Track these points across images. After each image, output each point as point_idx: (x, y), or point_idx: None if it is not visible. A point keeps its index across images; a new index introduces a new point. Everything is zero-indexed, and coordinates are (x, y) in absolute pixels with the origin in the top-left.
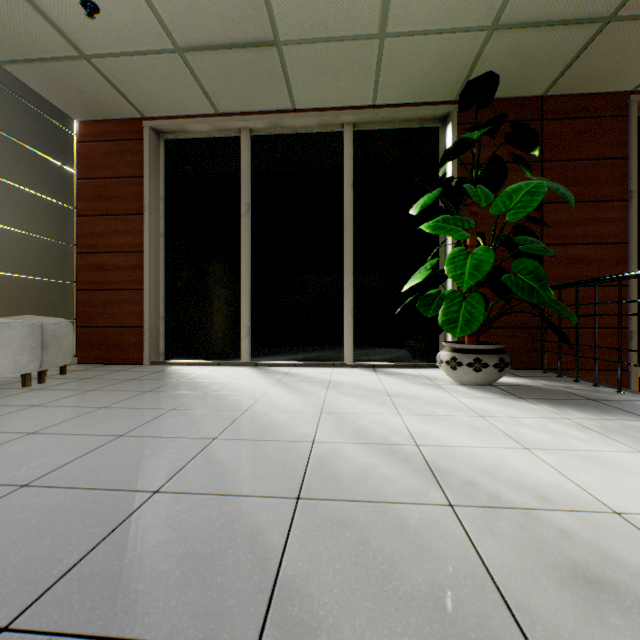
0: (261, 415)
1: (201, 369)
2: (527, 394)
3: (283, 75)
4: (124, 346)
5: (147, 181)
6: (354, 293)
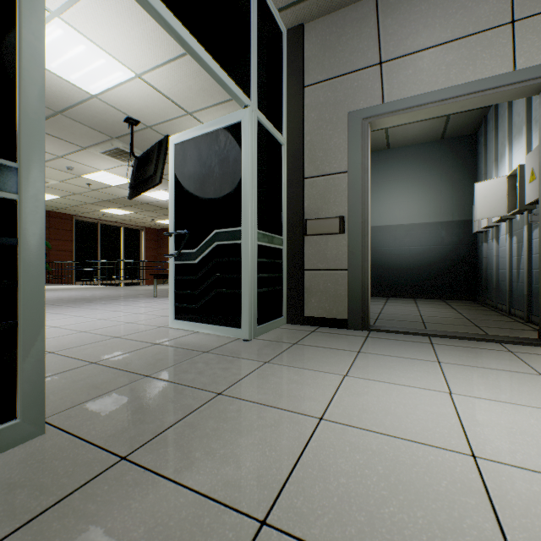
0: None
1: None
2: None
3: None
4: None
5: None
6: None
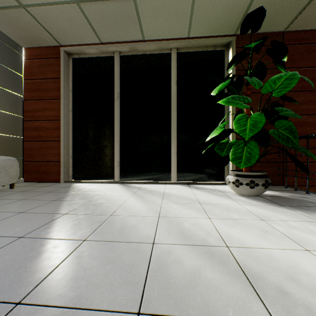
0: (120, 219)
1: (91, 185)
2: (283, 202)
3: (137, 18)
4: (49, 172)
5: (62, 80)
6: (177, 143)
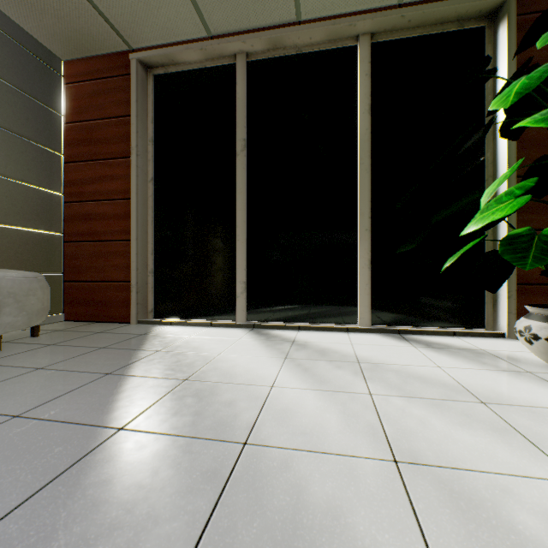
0: (276, 465)
1: (190, 332)
2: None
3: None
4: (110, 302)
5: (134, 120)
6: (371, 241)
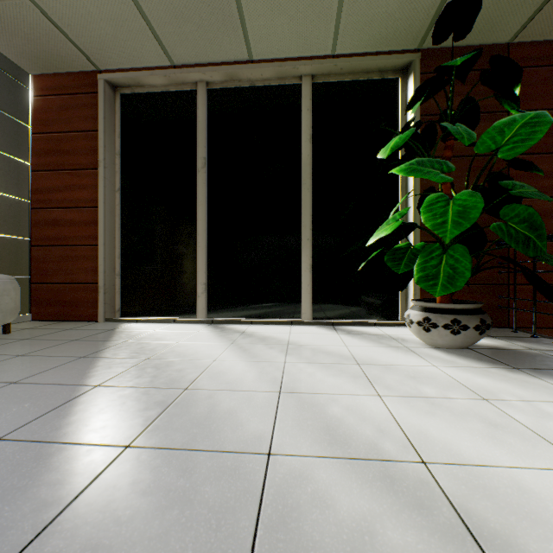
0: (203, 397)
1: (154, 327)
2: (517, 362)
3: (239, 17)
4: (79, 303)
5: (102, 135)
6: (312, 249)
